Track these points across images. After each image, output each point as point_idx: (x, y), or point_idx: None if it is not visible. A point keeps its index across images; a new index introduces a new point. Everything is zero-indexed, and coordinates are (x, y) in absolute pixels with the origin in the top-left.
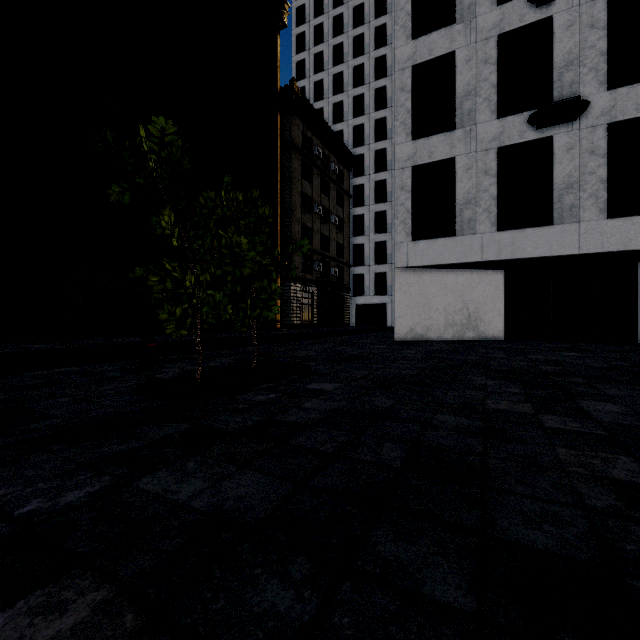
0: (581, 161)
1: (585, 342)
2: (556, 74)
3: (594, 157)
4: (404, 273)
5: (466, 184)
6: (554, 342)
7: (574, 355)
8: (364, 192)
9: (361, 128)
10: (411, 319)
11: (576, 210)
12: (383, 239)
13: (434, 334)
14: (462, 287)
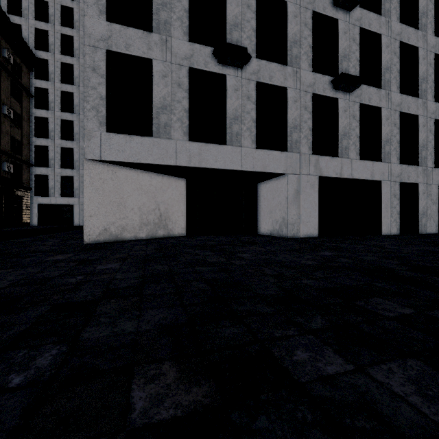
0: (243, 102)
1: (235, 235)
2: (228, 28)
3: (249, 102)
4: (96, 167)
5: (163, 89)
6: (220, 236)
7: (263, 250)
8: (49, 97)
9: (45, 34)
10: (105, 218)
11: (240, 137)
12: (70, 146)
13: (130, 233)
14: (155, 189)
